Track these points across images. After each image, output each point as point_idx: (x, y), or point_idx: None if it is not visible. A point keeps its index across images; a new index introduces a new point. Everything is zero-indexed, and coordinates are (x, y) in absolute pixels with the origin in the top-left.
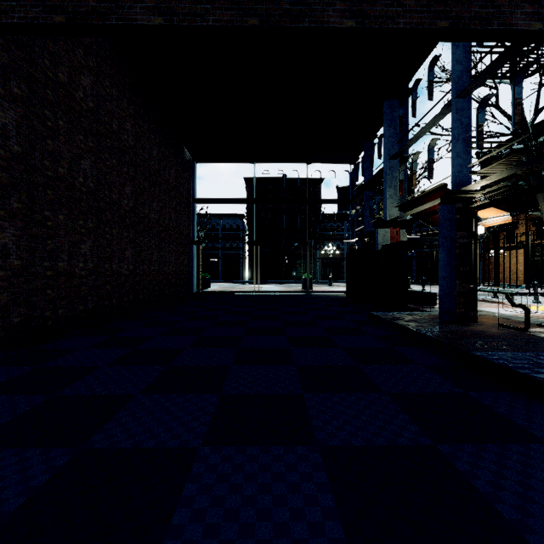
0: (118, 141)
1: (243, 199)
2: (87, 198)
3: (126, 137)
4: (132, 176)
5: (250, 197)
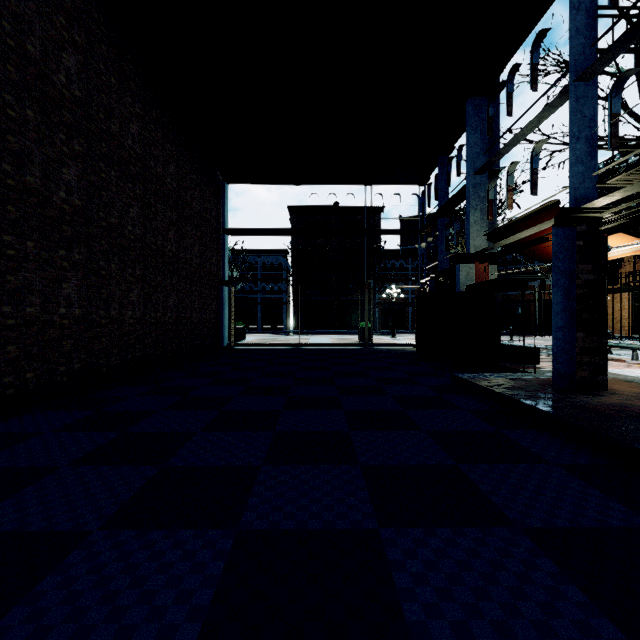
0: (119, 147)
1: (286, 229)
2: (72, 220)
3: (130, 143)
4: (139, 195)
5: None
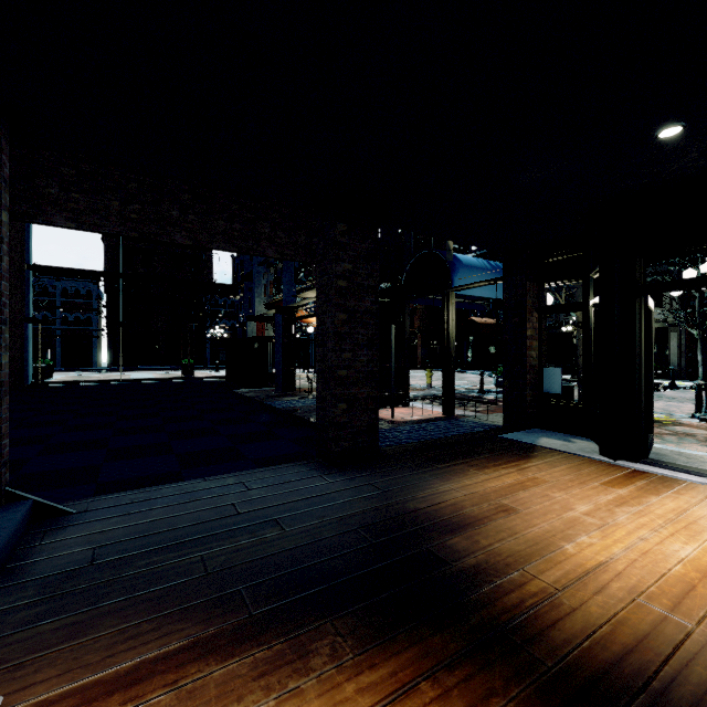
0: None
1: (106, 272)
2: None
3: None
4: None
5: (110, 254)
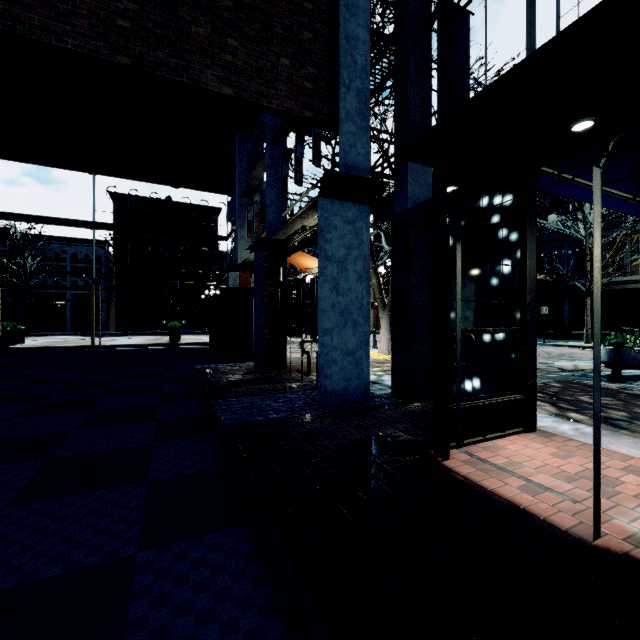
0: None
1: (75, 220)
2: None
3: None
4: None
5: (118, 220)
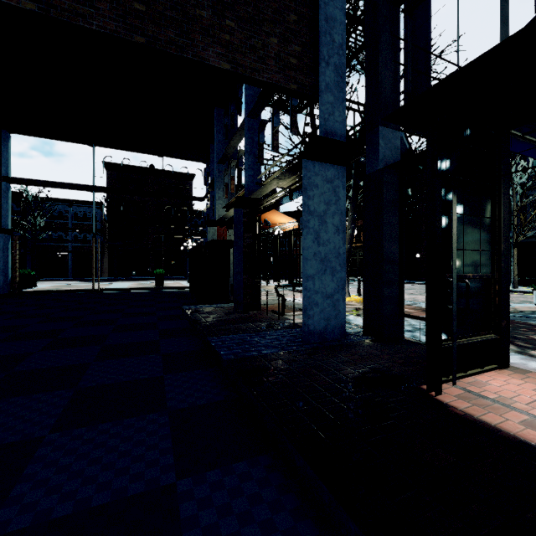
0: None
1: (78, 184)
2: None
3: None
4: None
5: (110, 184)
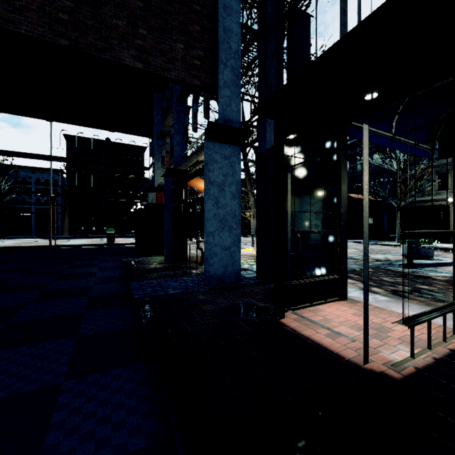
0: None
1: (36, 154)
2: None
3: None
4: None
5: (70, 154)
